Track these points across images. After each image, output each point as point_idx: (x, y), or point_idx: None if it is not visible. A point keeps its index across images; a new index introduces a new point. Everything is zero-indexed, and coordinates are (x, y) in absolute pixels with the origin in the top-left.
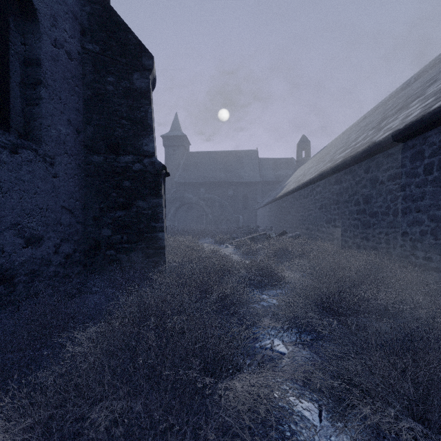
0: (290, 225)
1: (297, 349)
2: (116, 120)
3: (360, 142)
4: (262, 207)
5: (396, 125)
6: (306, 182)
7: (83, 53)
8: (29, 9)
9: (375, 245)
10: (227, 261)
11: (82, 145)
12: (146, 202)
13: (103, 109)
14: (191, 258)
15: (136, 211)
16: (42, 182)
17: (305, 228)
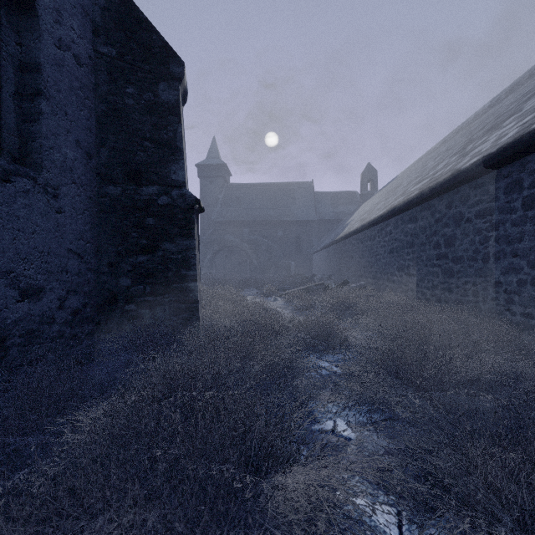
0: (353, 273)
1: (366, 432)
2: (137, 142)
3: (440, 170)
4: (319, 251)
5: (486, 148)
6: (373, 221)
7: (95, 58)
8: (26, 1)
9: (459, 298)
10: (275, 318)
11: (94, 173)
12: (175, 245)
13: (121, 128)
14: (232, 313)
15: (163, 256)
16: (42, 218)
17: (372, 277)
